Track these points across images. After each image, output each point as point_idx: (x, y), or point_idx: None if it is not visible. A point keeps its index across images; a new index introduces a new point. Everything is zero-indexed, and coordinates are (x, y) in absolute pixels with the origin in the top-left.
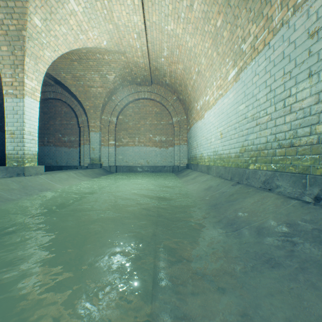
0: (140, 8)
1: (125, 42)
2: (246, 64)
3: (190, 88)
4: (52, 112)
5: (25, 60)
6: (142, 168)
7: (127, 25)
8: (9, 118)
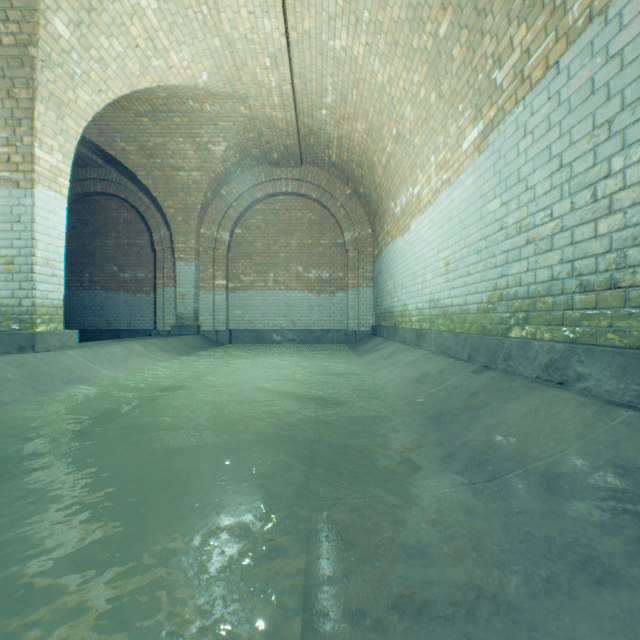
0: (276, 2)
1: (246, 74)
2: (504, 113)
3: (381, 170)
4: (100, 221)
5: (36, 108)
6: (282, 335)
7: (251, 39)
8: (2, 231)
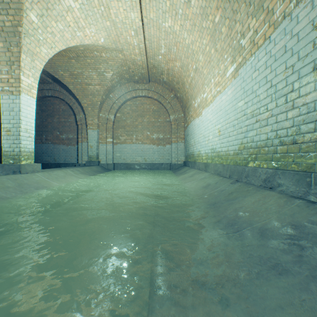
0: (137, 5)
1: (122, 39)
2: (246, 60)
3: (188, 85)
4: (50, 110)
5: (21, 56)
6: (140, 166)
7: (124, 22)
8: (5, 115)
